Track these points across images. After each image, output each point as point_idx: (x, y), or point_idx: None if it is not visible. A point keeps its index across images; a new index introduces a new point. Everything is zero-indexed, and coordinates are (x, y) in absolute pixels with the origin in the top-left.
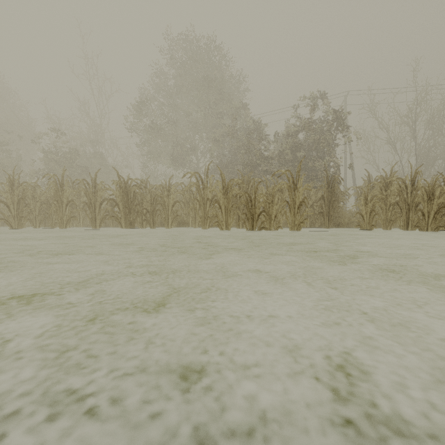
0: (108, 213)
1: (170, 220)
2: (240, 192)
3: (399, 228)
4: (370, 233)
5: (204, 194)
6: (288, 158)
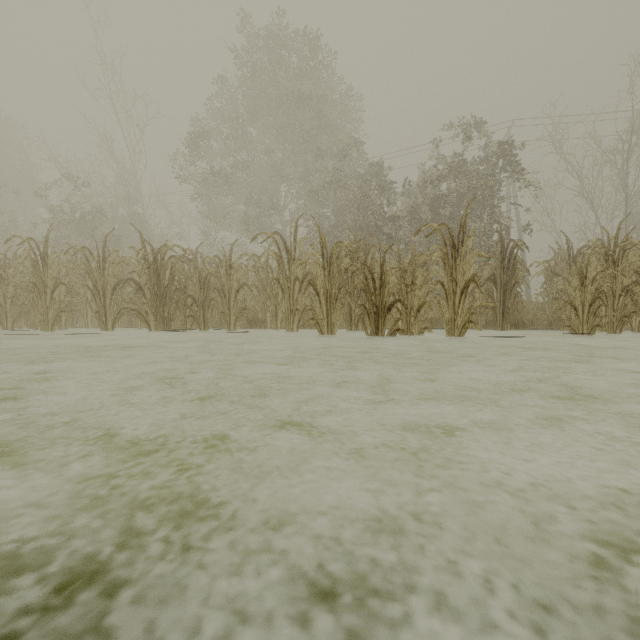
0: (133, 304)
1: (233, 317)
2: (355, 265)
3: (631, 330)
4: (590, 339)
5: (290, 271)
6: (426, 218)
